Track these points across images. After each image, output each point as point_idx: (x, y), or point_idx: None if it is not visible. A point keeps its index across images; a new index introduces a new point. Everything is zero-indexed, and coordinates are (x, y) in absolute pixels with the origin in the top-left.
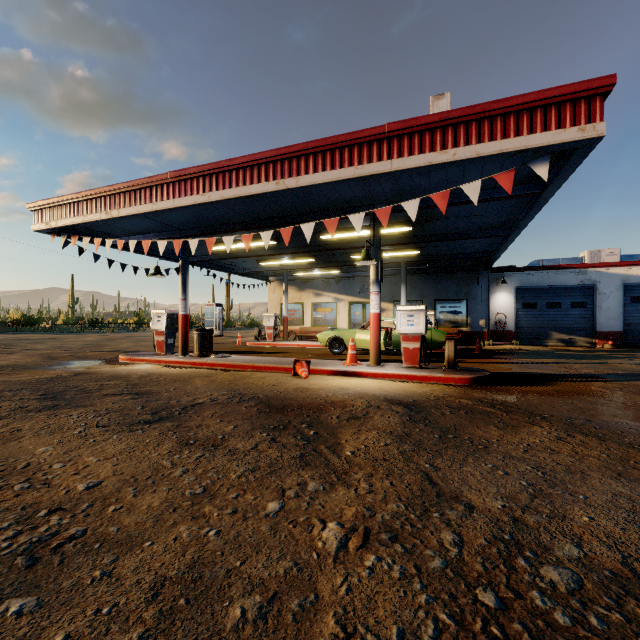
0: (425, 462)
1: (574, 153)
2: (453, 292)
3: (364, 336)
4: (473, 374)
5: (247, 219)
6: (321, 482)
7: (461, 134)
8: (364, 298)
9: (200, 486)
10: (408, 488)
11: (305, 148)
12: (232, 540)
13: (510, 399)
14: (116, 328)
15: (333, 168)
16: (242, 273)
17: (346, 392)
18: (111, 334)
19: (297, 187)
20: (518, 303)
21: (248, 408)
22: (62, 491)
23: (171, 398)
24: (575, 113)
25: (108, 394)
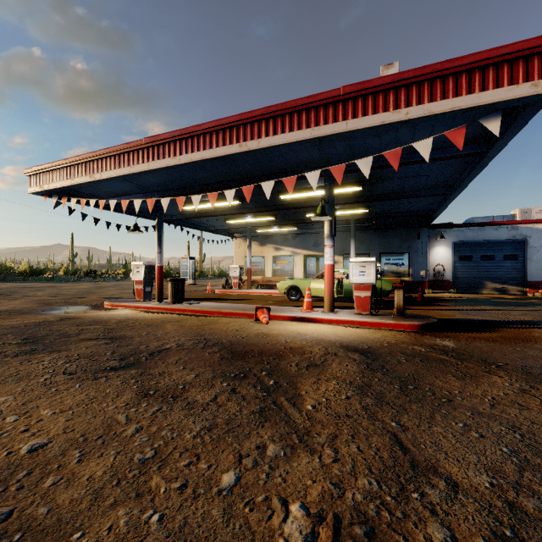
0: (391, 419)
1: (525, 109)
2: (396, 246)
3: (318, 285)
4: (421, 321)
5: (214, 181)
6: (281, 445)
7: (413, 94)
8: (317, 252)
9: (151, 449)
10: (378, 455)
11: (265, 112)
12: (177, 531)
13: (460, 346)
14: (107, 278)
15: (291, 130)
16: (212, 230)
17: (304, 338)
18: (102, 283)
19: (258, 149)
20: (455, 256)
21: (211, 354)
22: (3, 454)
23: (141, 343)
24: (528, 69)
25: (84, 339)
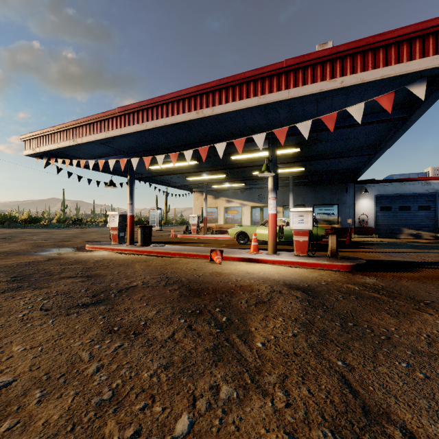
0: (336, 358)
1: None
2: (327, 199)
3: (263, 231)
4: (352, 262)
5: (176, 144)
6: (234, 387)
7: (348, 65)
8: (262, 203)
9: (109, 389)
10: (329, 399)
11: (219, 84)
12: None
13: (388, 284)
14: (90, 225)
15: (241, 99)
16: (175, 186)
17: (252, 277)
18: (86, 229)
19: (213, 115)
20: (377, 207)
21: (171, 291)
22: None
23: (112, 281)
24: None
25: (65, 277)
